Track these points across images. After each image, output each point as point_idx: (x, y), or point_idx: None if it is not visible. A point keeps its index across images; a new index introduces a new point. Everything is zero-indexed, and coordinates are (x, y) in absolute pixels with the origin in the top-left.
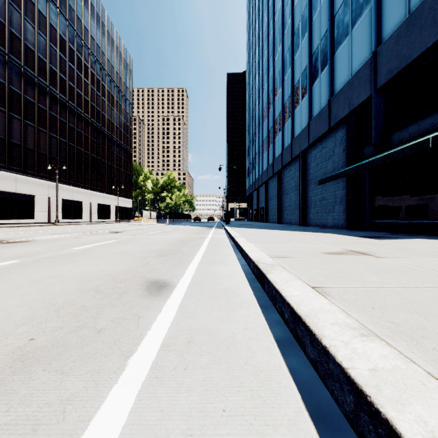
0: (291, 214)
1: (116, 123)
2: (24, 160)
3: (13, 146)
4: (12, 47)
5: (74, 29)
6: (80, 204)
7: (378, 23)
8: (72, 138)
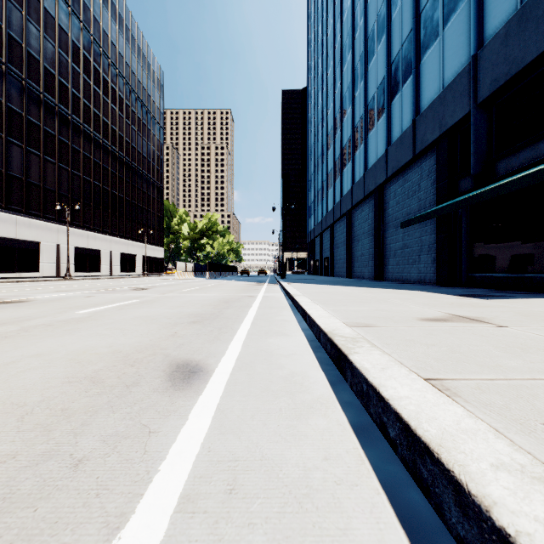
0: (363, 266)
1: (143, 152)
2: (26, 198)
3: (12, 180)
4: (11, 55)
5: (90, 34)
6: (98, 253)
7: (479, 19)
8: (87, 170)
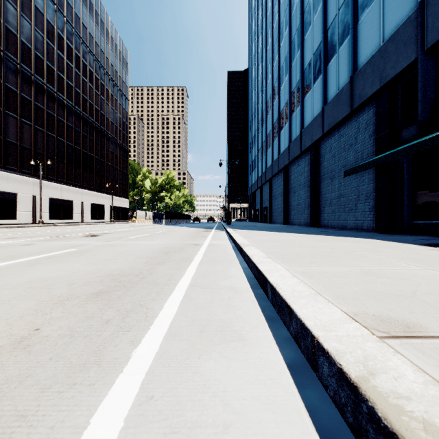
0: (299, 214)
1: (110, 118)
2: (4, 154)
3: None
4: None
5: (63, 15)
6: (70, 203)
7: None
8: (61, 132)
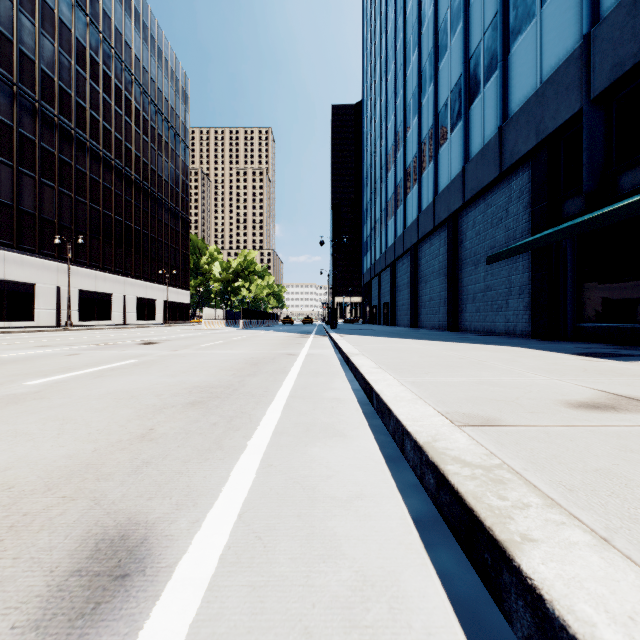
0: (432, 313)
1: (164, 176)
2: (17, 229)
3: None
4: None
5: (98, 31)
6: (108, 297)
7: None
8: (95, 197)
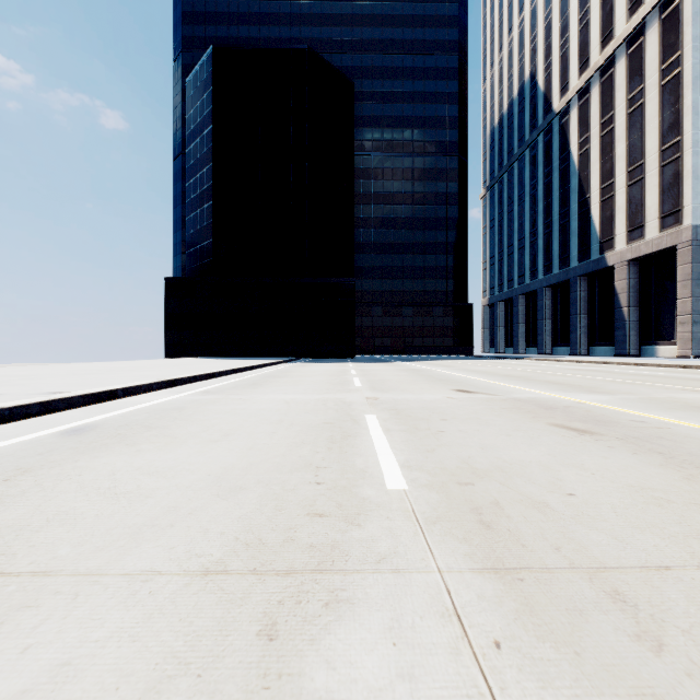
0: None
1: None
2: None
3: None
4: None
5: None
6: None
7: None
8: None
